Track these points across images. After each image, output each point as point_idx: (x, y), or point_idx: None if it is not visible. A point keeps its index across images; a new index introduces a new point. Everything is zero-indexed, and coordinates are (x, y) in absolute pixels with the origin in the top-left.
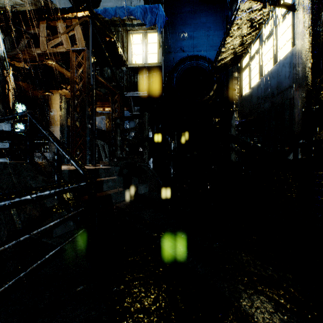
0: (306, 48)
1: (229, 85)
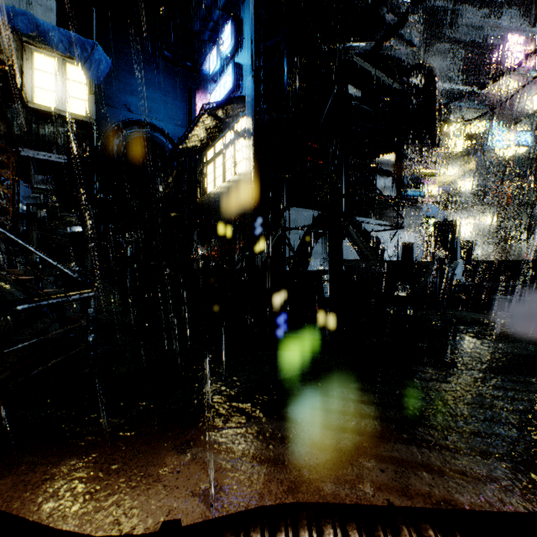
0: (252, 177)
1: (193, 174)
